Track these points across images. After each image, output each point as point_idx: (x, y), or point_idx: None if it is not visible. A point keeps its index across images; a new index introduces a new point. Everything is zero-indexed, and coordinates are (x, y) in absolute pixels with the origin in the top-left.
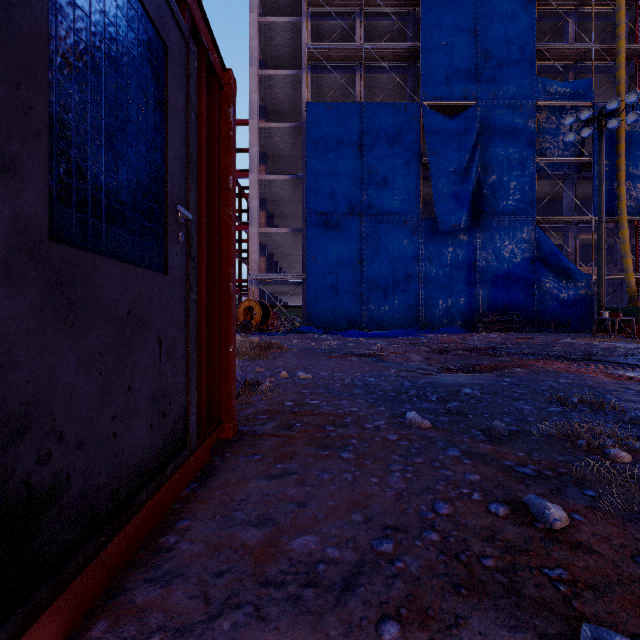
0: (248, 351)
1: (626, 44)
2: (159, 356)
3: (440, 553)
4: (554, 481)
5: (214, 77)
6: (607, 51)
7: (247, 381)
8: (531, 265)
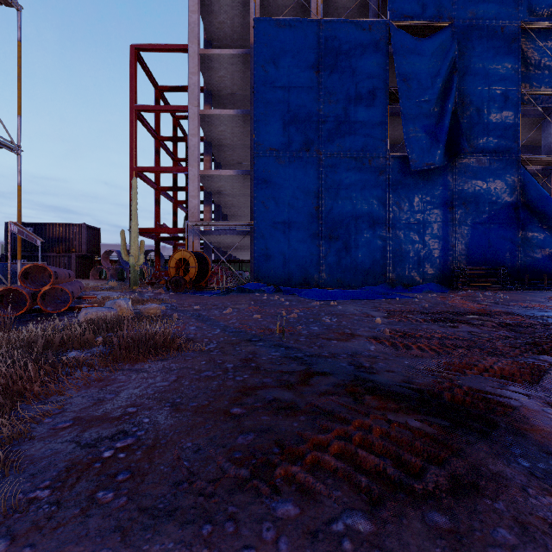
0: None
1: None
2: None
3: None
4: None
5: None
6: None
7: None
8: (515, 212)
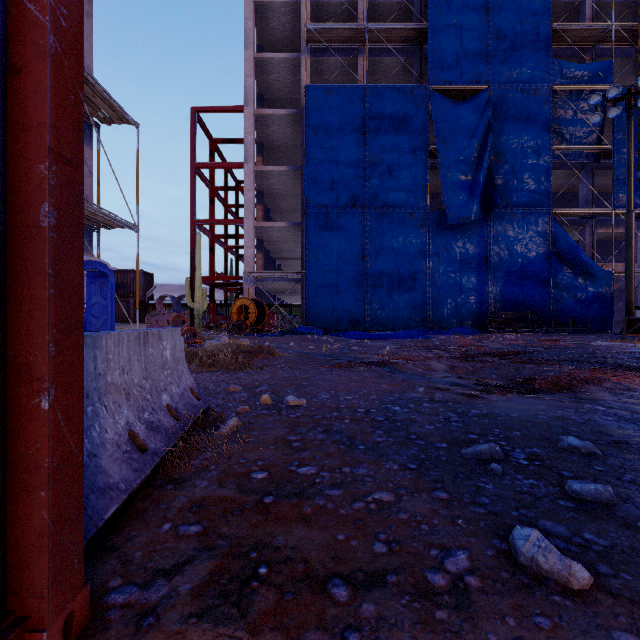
0: (227, 359)
1: None
2: None
3: None
4: None
5: None
6: (628, 32)
7: (200, 418)
8: (547, 261)
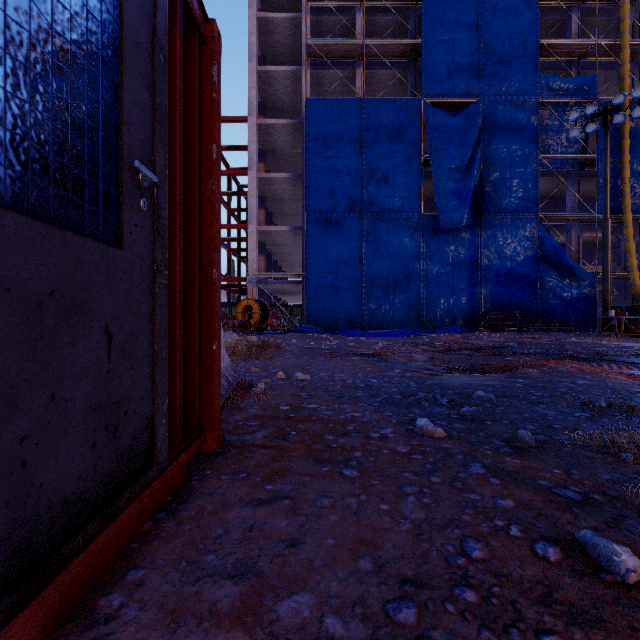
0: (244, 350)
1: (630, 39)
2: (107, 353)
3: (482, 625)
4: (607, 509)
5: (193, 26)
6: (611, 47)
7: (240, 382)
8: (534, 264)
